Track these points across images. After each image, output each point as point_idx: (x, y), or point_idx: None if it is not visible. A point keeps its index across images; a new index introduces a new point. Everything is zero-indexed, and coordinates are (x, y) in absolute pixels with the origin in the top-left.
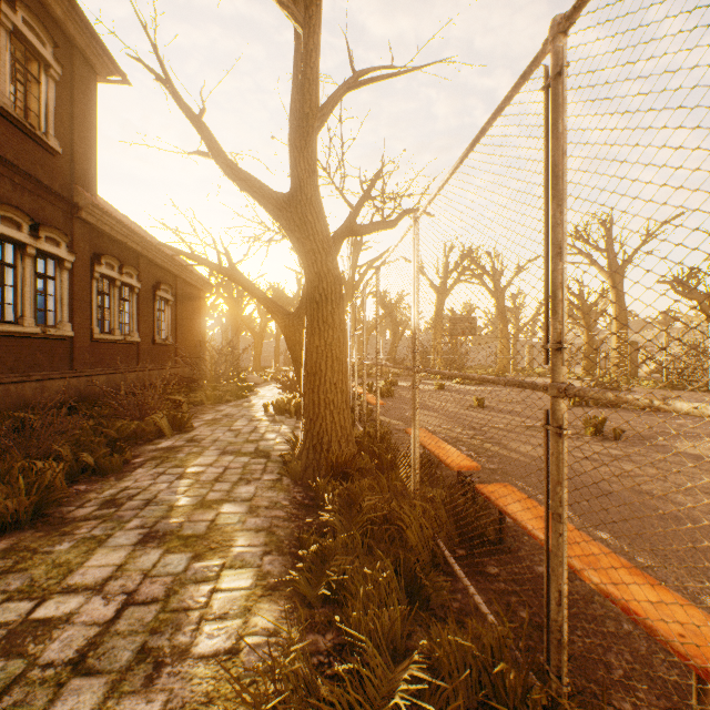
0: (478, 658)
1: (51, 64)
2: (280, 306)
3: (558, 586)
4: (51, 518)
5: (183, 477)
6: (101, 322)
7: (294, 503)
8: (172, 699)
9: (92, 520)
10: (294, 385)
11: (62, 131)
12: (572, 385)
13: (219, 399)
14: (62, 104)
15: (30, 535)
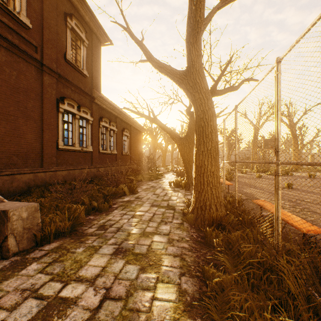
0: None
1: (84, 40)
2: (176, 135)
3: None
4: (78, 232)
5: (134, 217)
6: (102, 145)
7: (192, 239)
8: None
9: (93, 236)
10: (181, 173)
11: (88, 67)
12: None
13: (148, 179)
14: (88, 56)
15: (68, 240)
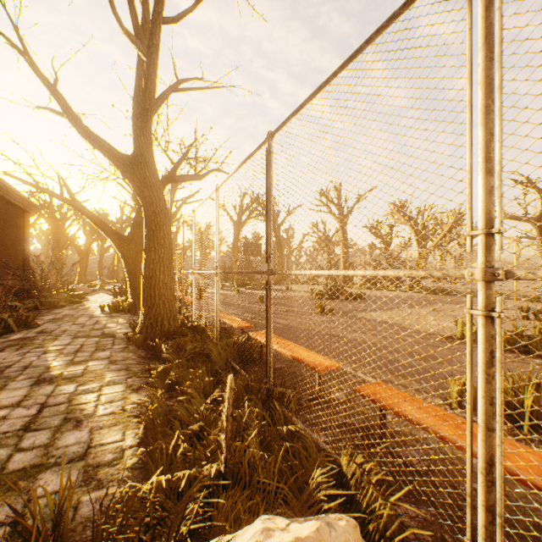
0: (242, 385)
1: None
2: (115, 230)
3: (270, 346)
4: None
5: (48, 352)
6: None
7: (140, 357)
8: (94, 428)
9: None
10: (123, 292)
11: None
12: (273, 270)
13: (53, 305)
14: None
15: None
